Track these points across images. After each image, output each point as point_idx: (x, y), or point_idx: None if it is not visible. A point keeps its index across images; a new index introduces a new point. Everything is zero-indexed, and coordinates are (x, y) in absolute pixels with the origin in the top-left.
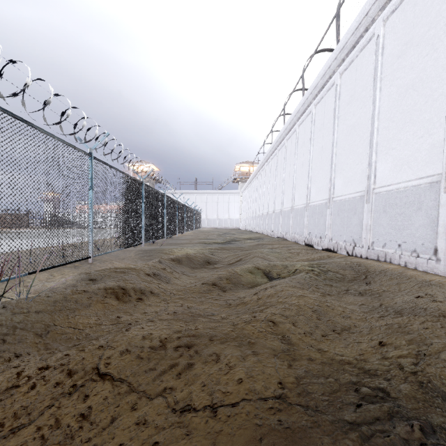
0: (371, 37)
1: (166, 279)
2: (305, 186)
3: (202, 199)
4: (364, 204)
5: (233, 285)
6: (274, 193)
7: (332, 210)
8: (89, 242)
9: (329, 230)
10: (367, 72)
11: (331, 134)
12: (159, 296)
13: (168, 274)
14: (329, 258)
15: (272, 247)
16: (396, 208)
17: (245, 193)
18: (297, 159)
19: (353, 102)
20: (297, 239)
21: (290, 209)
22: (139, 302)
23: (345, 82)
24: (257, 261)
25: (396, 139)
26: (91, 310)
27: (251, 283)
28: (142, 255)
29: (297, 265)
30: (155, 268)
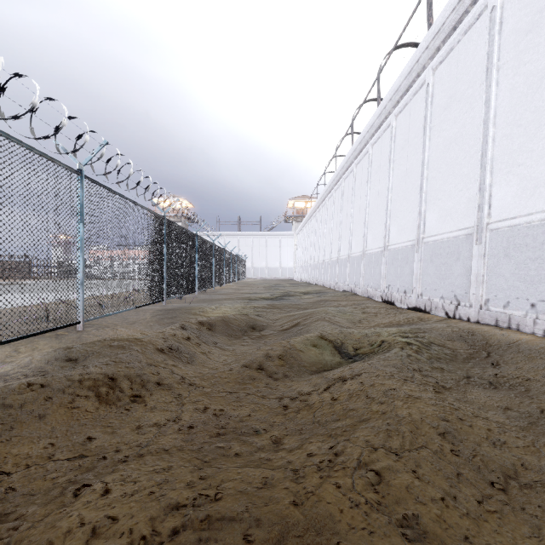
0: (482, 12)
1: (187, 357)
2: (382, 223)
3: (247, 243)
4: (473, 246)
5: (289, 368)
6: (339, 234)
7: (421, 255)
8: (78, 301)
9: (418, 282)
10: (475, 61)
11: (419, 151)
12: (172, 390)
13: (192, 348)
14: (423, 322)
15: (339, 304)
16: (526, 250)
17: (301, 235)
18: (370, 188)
19: (453, 106)
20: (371, 294)
21: (361, 254)
22: (135, 402)
23: (441, 79)
24: (322, 327)
25: (524, 150)
26: (44, 424)
27: (317, 363)
28: (161, 317)
29: (383, 334)
30: (173, 339)
